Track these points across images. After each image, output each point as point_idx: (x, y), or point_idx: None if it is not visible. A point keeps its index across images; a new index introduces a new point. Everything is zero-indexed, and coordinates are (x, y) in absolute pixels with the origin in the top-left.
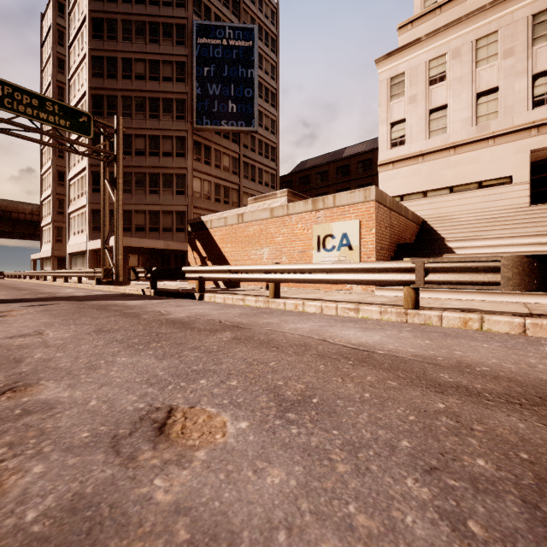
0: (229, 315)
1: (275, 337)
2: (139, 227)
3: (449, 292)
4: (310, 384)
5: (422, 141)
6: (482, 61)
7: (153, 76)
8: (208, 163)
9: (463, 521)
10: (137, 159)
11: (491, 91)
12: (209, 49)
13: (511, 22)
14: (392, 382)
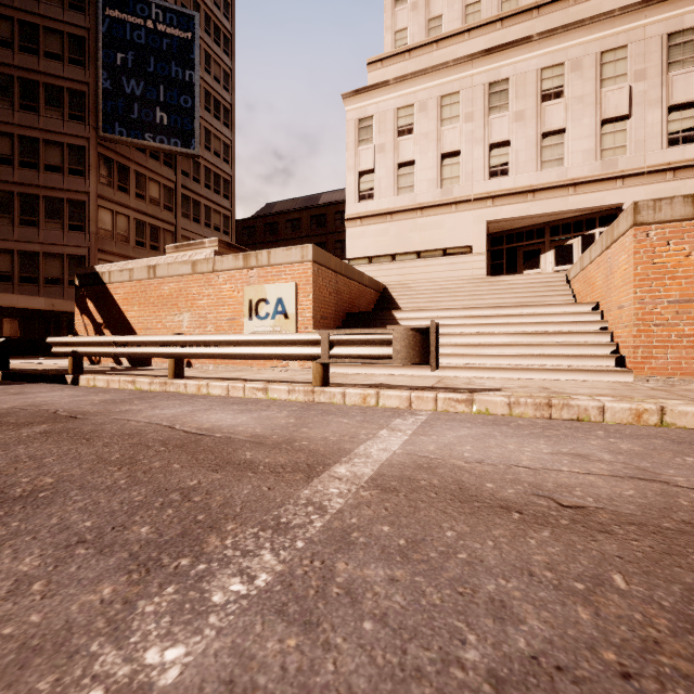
0: (82, 403)
1: (108, 427)
2: (1, 275)
3: (384, 367)
4: (67, 477)
5: (391, 197)
6: (446, 120)
7: (27, 46)
8: (124, 190)
9: (34, 582)
10: None
11: (454, 153)
12: (125, 28)
13: (471, 86)
14: (178, 465)
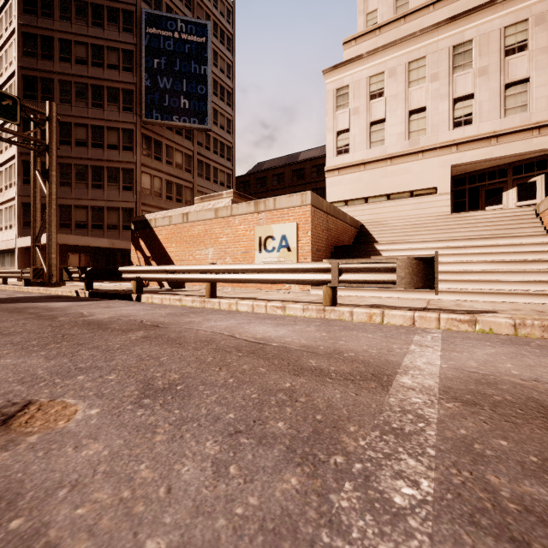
0: (155, 315)
1: (186, 334)
2: (80, 224)
3: (373, 291)
4: (187, 374)
5: (364, 151)
6: (413, 82)
7: (96, 62)
8: (158, 159)
9: (228, 466)
10: (77, 150)
11: (420, 109)
12: (160, 40)
13: (436, 50)
14: (263, 369)
